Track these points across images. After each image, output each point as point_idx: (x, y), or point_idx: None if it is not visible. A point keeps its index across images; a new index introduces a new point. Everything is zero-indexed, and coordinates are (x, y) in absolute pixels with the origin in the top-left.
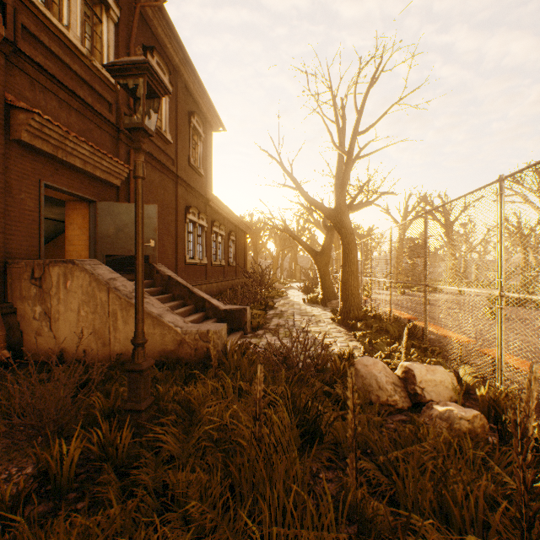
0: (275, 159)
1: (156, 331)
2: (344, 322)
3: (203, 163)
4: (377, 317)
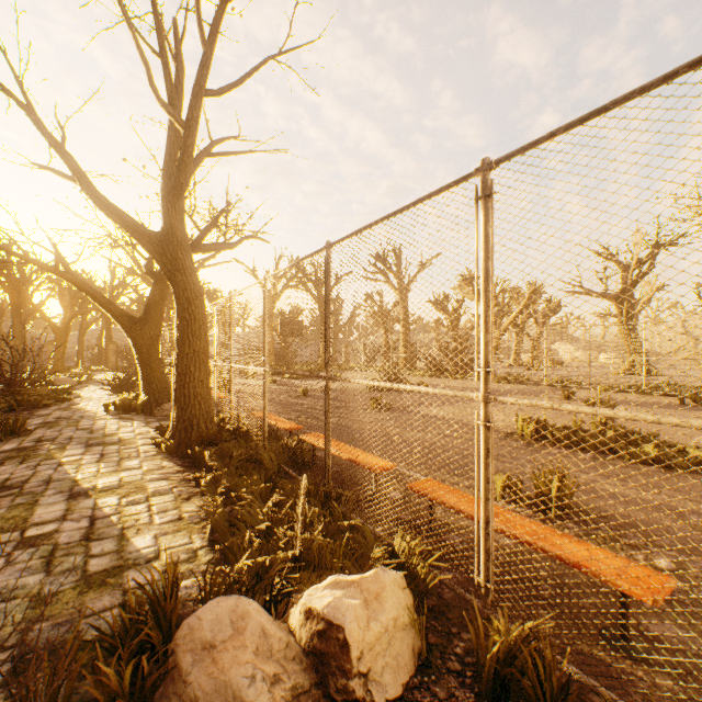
0: (14, 95)
1: None
2: (181, 450)
3: None
4: (242, 432)
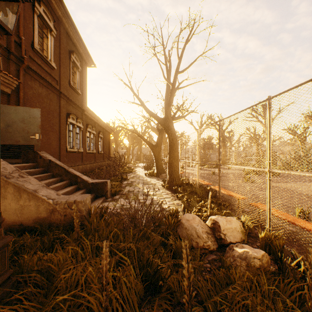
0: (127, 85)
1: (31, 203)
2: (170, 188)
3: (80, 86)
4: (189, 184)
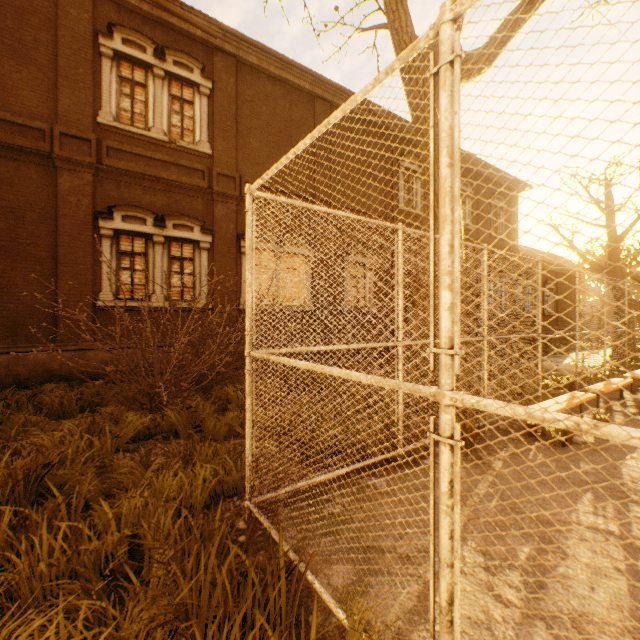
0: (555, 230)
1: None
2: None
3: (506, 228)
4: None
